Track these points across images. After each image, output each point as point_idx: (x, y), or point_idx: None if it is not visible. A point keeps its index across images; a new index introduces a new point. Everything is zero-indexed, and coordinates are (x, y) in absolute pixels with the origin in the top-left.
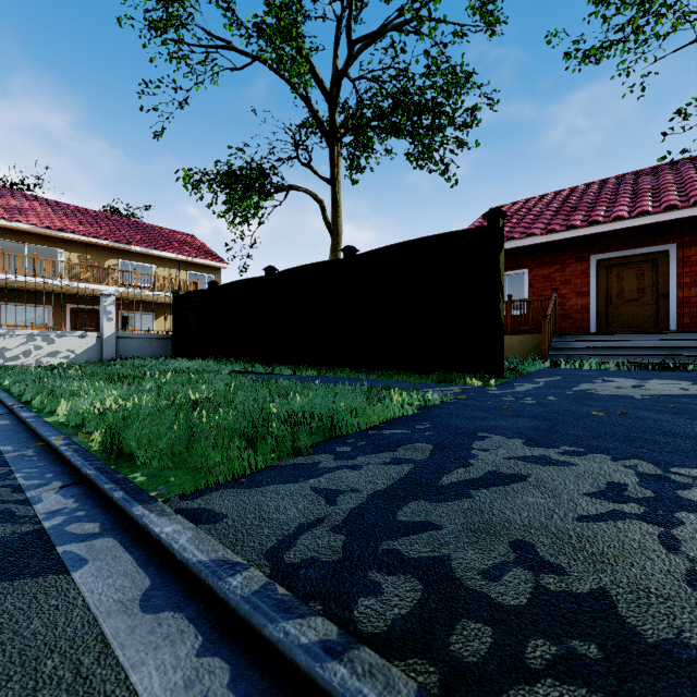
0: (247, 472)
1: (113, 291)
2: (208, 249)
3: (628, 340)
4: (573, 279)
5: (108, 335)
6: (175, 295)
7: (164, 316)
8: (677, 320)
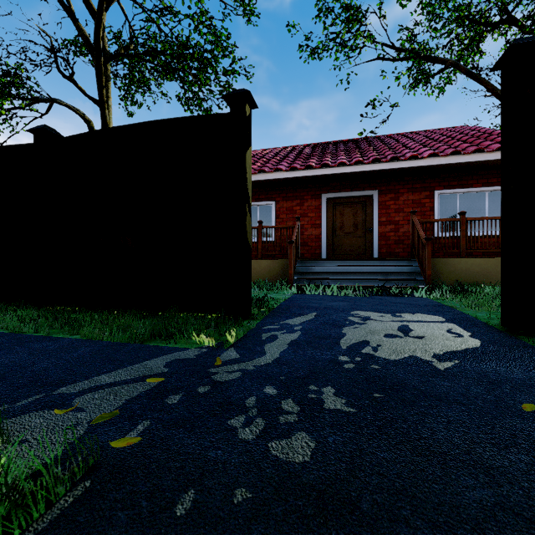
0: None
1: None
2: None
3: (355, 265)
4: (309, 212)
5: None
6: None
7: None
8: (378, 250)
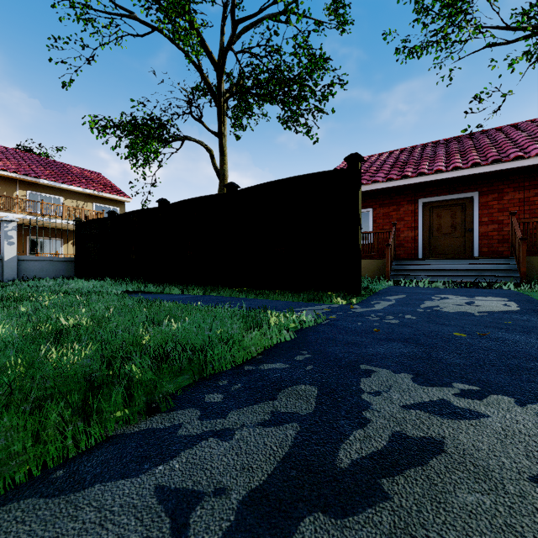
0: (71, 454)
1: (21, 218)
2: (113, 186)
3: (449, 264)
4: (405, 217)
5: (9, 258)
6: (78, 223)
7: (67, 241)
8: (479, 249)
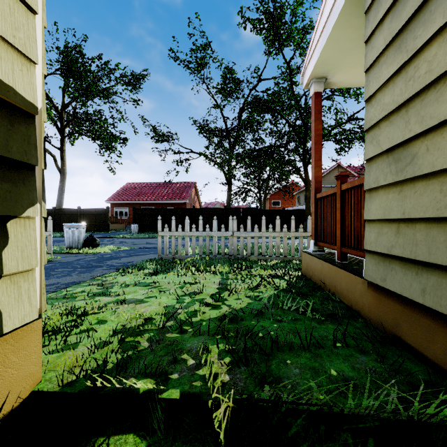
0: None
1: None
2: None
3: None
4: None
5: None
6: None
7: None
8: None
